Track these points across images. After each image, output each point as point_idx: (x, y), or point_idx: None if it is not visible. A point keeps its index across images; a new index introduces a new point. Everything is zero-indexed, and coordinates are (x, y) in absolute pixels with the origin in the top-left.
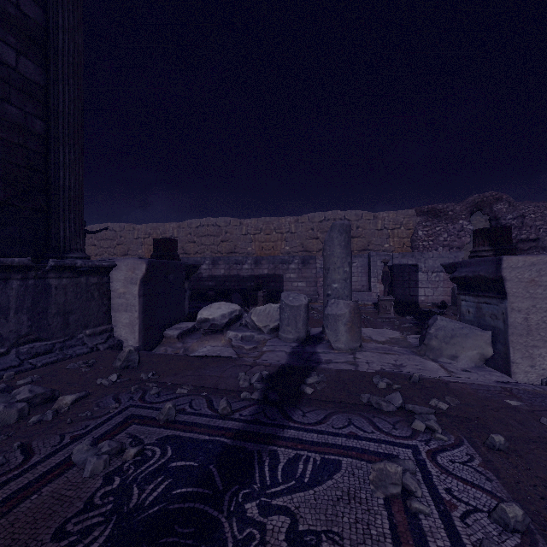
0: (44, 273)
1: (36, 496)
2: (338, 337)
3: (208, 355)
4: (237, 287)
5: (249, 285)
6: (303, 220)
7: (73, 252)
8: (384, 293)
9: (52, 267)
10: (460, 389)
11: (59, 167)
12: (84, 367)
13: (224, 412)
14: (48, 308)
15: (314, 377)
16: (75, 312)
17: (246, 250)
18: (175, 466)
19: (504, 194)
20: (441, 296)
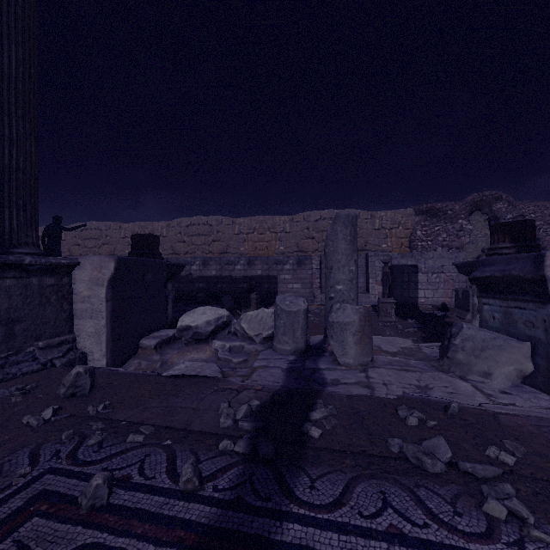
0: None
1: None
2: (346, 350)
3: (184, 375)
4: (229, 289)
5: (241, 286)
6: (298, 219)
7: (23, 247)
8: (382, 295)
9: None
10: (516, 426)
11: (3, 143)
12: (16, 395)
13: (188, 486)
14: None
15: (321, 410)
16: (23, 320)
17: (239, 250)
18: None
19: (504, 193)
20: (441, 297)
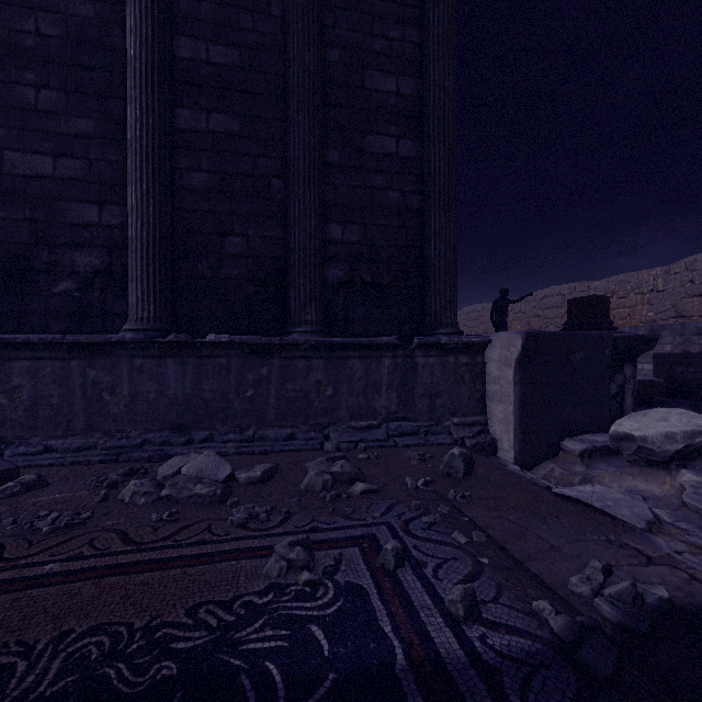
0: (411, 352)
1: (234, 562)
2: None
3: (579, 501)
4: None
5: None
6: None
7: (443, 328)
8: None
9: (417, 344)
10: None
11: (430, 237)
12: (415, 458)
13: (451, 608)
14: (414, 387)
15: None
16: (442, 395)
17: None
18: (311, 631)
19: None
20: None
